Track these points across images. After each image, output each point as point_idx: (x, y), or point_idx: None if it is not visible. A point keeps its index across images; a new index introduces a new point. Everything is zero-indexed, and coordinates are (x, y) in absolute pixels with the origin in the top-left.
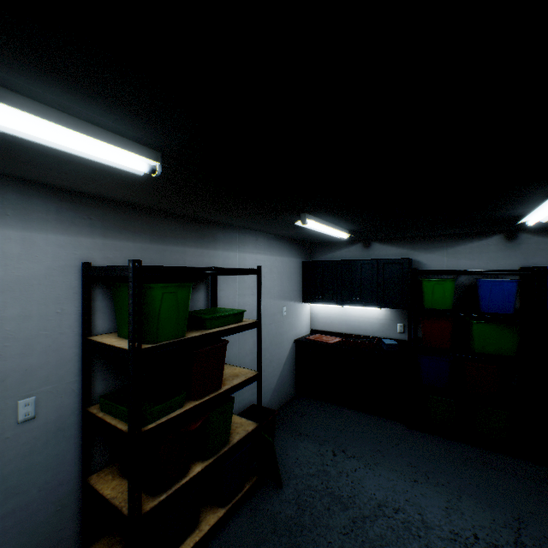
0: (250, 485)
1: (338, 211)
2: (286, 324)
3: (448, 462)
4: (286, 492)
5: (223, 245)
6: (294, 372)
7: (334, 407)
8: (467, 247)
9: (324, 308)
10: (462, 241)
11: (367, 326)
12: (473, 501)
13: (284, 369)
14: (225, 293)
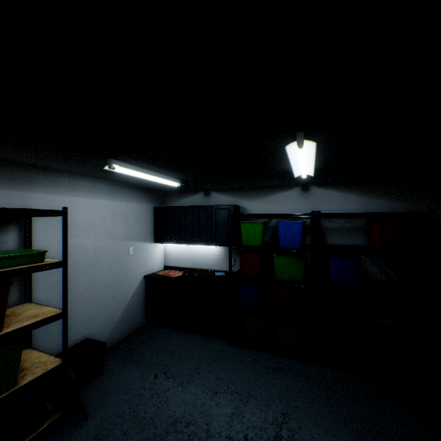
0: (50, 422)
1: (141, 157)
2: (134, 262)
3: (249, 371)
4: (90, 423)
5: (45, 188)
6: (144, 304)
7: (175, 332)
8: (277, 196)
9: (174, 247)
10: (274, 191)
11: (208, 261)
12: (256, 404)
13: (132, 302)
14: (49, 234)
